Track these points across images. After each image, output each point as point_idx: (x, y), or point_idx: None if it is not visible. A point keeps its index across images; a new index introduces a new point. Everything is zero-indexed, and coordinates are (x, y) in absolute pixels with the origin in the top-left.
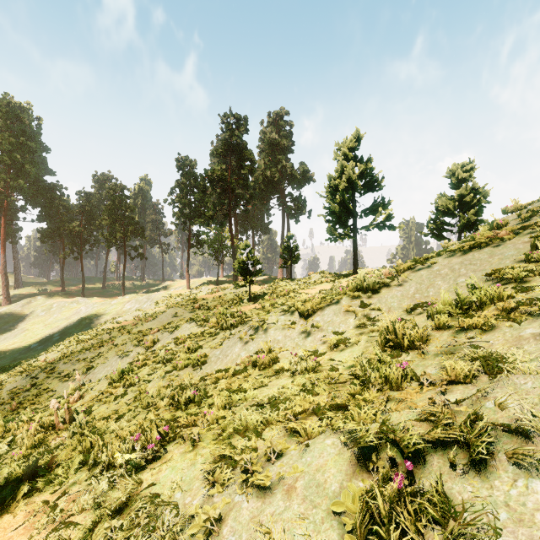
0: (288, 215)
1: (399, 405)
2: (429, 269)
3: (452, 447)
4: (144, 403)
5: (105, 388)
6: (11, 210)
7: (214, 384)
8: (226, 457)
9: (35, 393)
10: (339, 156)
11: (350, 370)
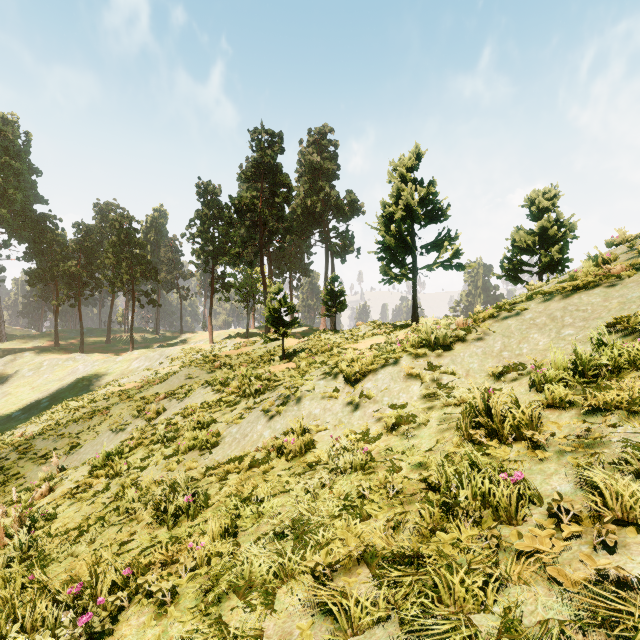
0: (332, 254)
1: (523, 568)
2: (519, 317)
3: None
4: (121, 510)
5: (83, 478)
6: None
7: (222, 481)
8: None
9: (0, 480)
10: (395, 178)
11: (419, 472)
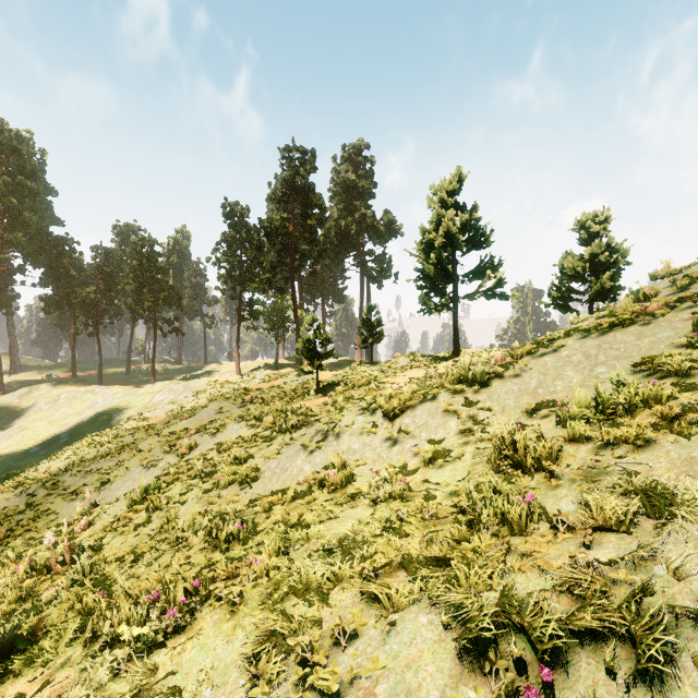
0: (368, 279)
1: (525, 562)
2: (556, 354)
3: (608, 639)
4: (172, 538)
5: (122, 512)
6: (5, 271)
7: (267, 511)
8: (277, 632)
9: (31, 516)
10: (435, 202)
11: (452, 499)
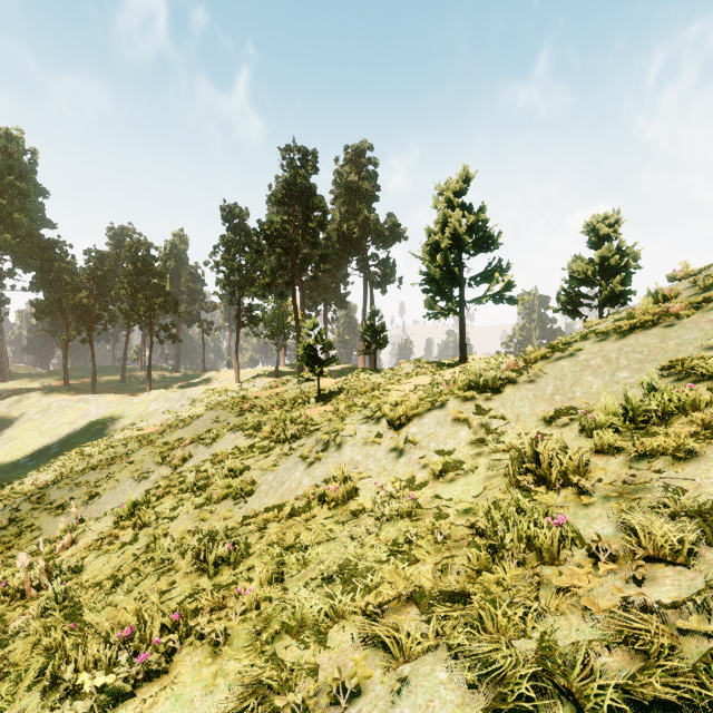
0: (371, 284)
1: (562, 600)
2: (573, 359)
3: (683, 711)
4: (156, 560)
5: (108, 529)
6: None
7: (262, 530)
8: (266, 681)
9: (13, 532)
10: (441, 203)
11: (467, 518)
